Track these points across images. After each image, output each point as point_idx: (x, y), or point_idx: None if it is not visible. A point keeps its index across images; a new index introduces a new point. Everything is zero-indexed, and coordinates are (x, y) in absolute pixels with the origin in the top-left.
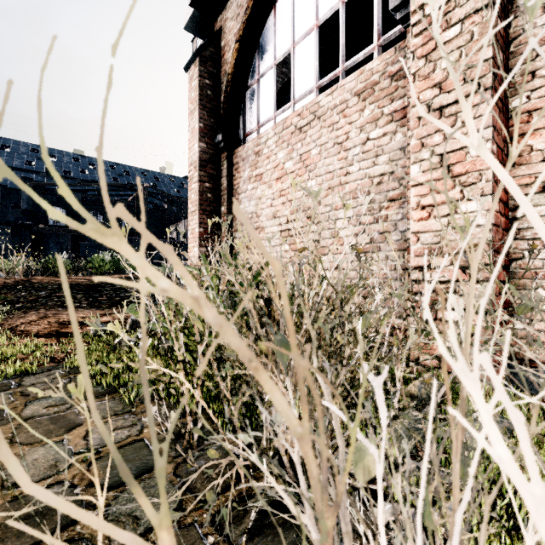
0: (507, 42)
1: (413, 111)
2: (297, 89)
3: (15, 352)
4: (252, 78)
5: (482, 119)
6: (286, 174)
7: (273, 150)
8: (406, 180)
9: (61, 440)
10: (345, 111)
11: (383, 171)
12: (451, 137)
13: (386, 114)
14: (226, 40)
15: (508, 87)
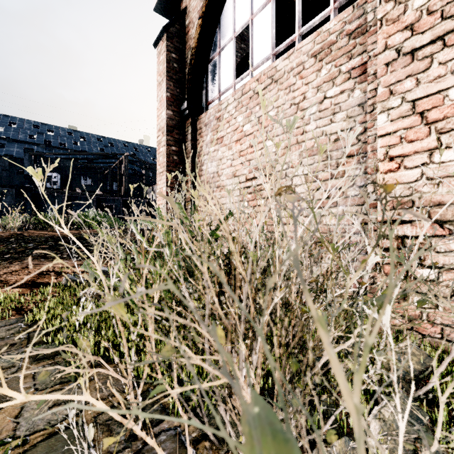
0: None
1: (380, 58)
2: (255, 58)
3: None
4: (214, 52)
5: None
6: (245, 136)
7: (233, 114)
8: (365, 135)
9: None
10: (301, 73)
11: (340, 128)
12: (426, 81)
13: (343, 72)
14: (191, 18)
15: None
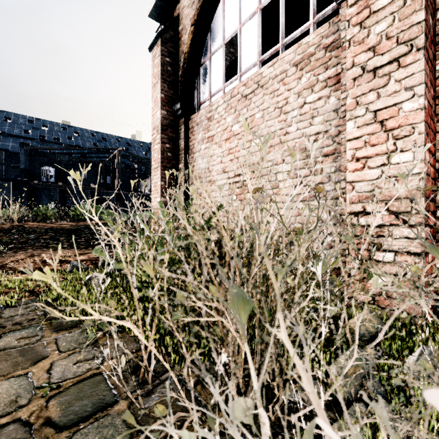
0: (434, 9)
1: (348, 74)
2: (243, 64)
3: (0, 287)
4: (205, 56)
5: (414, 77)
6: (234, 135)
7: (223, 115)
8: (339, 137)
9: (26, 373)
10: (284, 80)
11: (318, 130)
12: (385, 95)
13: (321, 81)
14: (183, 24)
15: (435, 50)
